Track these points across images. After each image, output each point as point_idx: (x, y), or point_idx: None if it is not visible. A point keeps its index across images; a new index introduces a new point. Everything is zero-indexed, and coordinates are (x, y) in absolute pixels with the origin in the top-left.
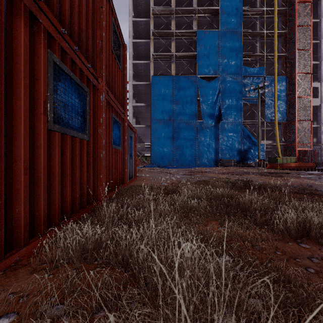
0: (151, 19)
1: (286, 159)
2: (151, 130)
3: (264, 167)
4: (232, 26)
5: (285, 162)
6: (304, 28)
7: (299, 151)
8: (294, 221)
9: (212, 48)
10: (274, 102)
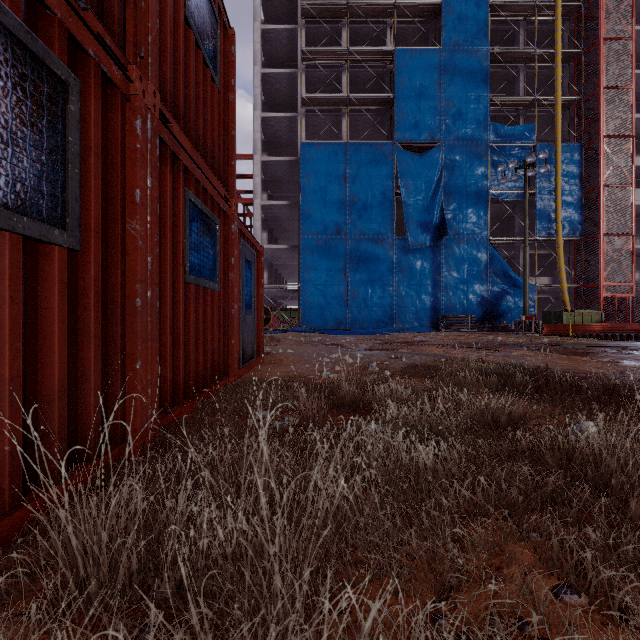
0: (300, 27)
1: (581, 316)
2: (300, 255)
3: (539, 333)
4: (469, 40)
5: (580, 321)
6: (617, 43)
7: (605, 298)
8: None
9: (426, 86)
10: (555, 196)
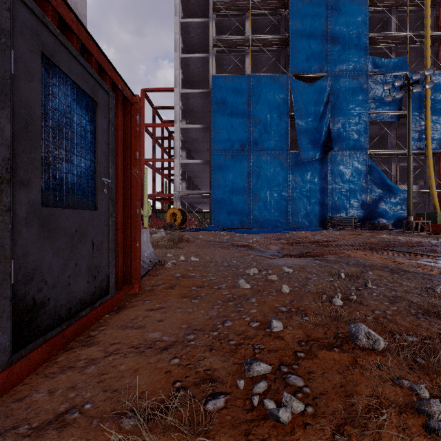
0: None
1: None
2: (211, 168)
3: (429, 232)
4: None
5: None
6: None
7: None
8: None
9: (315, 27)
10: (425, 117)
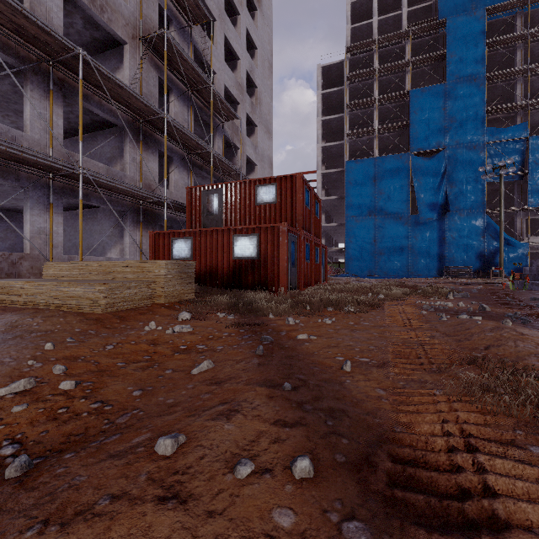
0: (345, 90)
1: None
2: (345, 230)
3: (502, 278)
4: (468, 72)
5: None
6: None
7: None
8: (376, 288)
9: (433, 111)
10: None
